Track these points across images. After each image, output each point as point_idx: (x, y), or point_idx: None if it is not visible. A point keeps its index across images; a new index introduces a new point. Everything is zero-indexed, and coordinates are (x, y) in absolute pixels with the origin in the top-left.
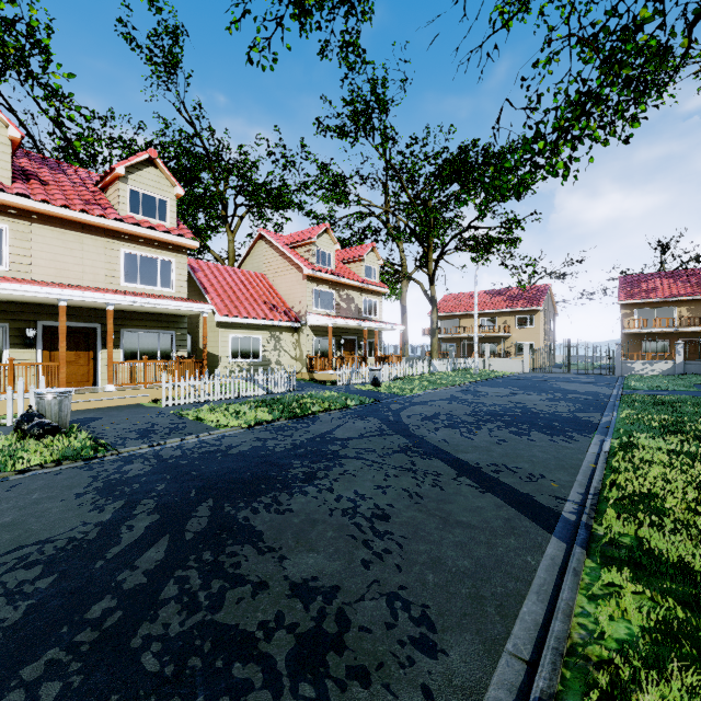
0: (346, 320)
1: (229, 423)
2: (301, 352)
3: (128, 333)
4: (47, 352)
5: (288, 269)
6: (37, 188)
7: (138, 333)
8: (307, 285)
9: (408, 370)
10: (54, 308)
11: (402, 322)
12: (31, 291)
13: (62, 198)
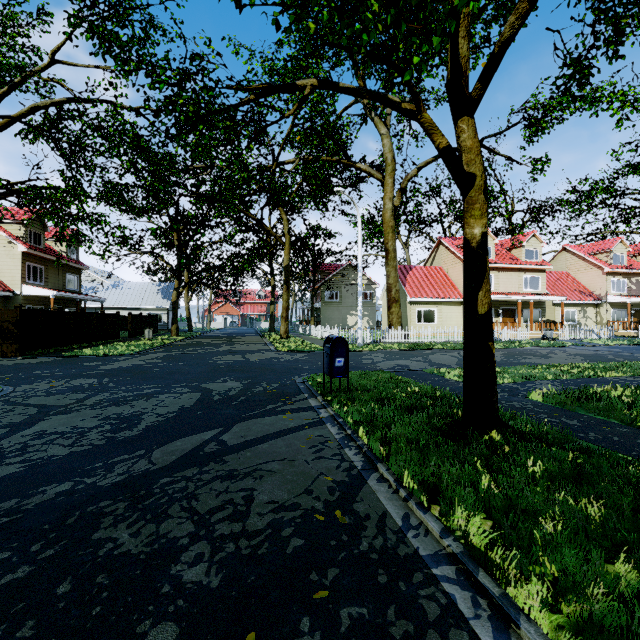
0: None
1: (608, 344)
2: (601, 319)
3: (524, 310)
4: (502, 318)
5: (589, 269)
6: (499, 258)
7: (527, 310)
8: (606, 278)
9: None
10: (504, 302)
11: None
12: (513, 298)
13: (507, 261)
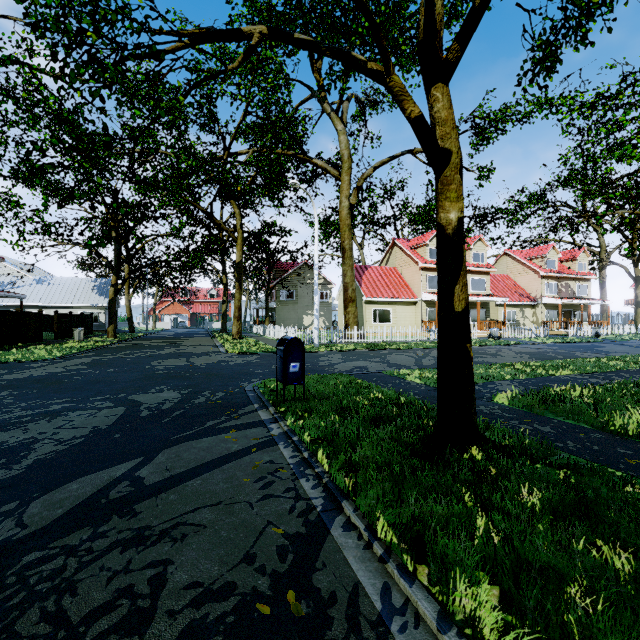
0: (570, 300)
1: (545, 342)
2: (537, 318)
3: (472, 311)
4: None
5: (527, 272)
6: None
7: (474, 310)
8: (541, 281)
9: (615, 331)
10: None
11: (601, 295)
12: None
13: None
